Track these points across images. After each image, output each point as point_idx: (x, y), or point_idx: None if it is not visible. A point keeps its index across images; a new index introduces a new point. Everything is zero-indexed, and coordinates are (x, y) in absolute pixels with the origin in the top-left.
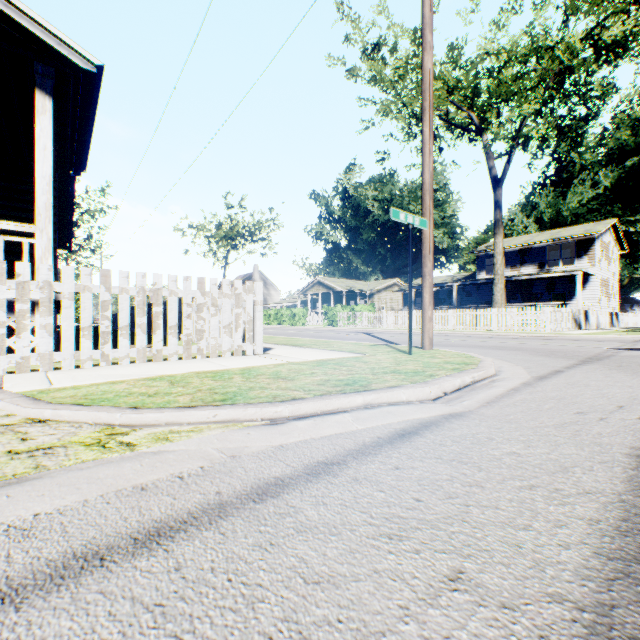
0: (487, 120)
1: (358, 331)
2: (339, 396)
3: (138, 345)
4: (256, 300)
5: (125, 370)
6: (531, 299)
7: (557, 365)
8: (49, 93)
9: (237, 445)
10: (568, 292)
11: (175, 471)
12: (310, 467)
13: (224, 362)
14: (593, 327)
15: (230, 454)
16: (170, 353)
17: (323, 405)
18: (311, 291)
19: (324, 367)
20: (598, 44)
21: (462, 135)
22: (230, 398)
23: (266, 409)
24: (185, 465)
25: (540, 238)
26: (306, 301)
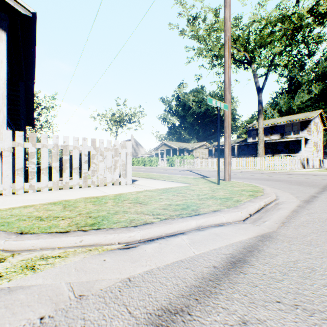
0: (254, 57)
1: (185, 169)
2: (178, 220)
3: (53, 179)
4: (127, 152)
5: (42, 196)
6: (276, 152)
7: (310, 191)
8: (4, 29)
9: (89, 278)
10: (296, 149)
11: (10, 326)
12: (153, 319)
13: (106, 190)
14: (311, 167)
15: (78, 293)
16: (74, 184)
17: (166, 229)
18: (160, 148)
19: (167, 194)
20: (316, 13)
21: (240, 65)
22: (98, 222)
23: (122, 234)
24: (26, 314)
25: (281, 120)
26: (158, 153)
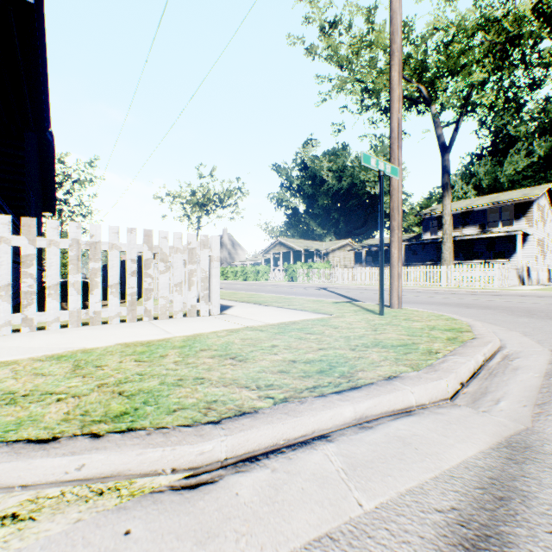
0: (435, 92)
1: (316, 286)
2: (314, 405)
3: (71, 307)
4: (212, 255)
5: (42, 339)
6: (472, 257)
7: None
8: None
9: None
10: (507, 251)
11: None
12: None
13: (170, 326)
14: (534, 283)
15: None
16: (111, 315)
17: (288, 428)
18: (273, 250)
19: (287, 335)
20: (547, 12)
21: (411, 107)
22: (133, 410)
23: (182, 449)
24: None
25: (481, 202)
26: (269, 259)
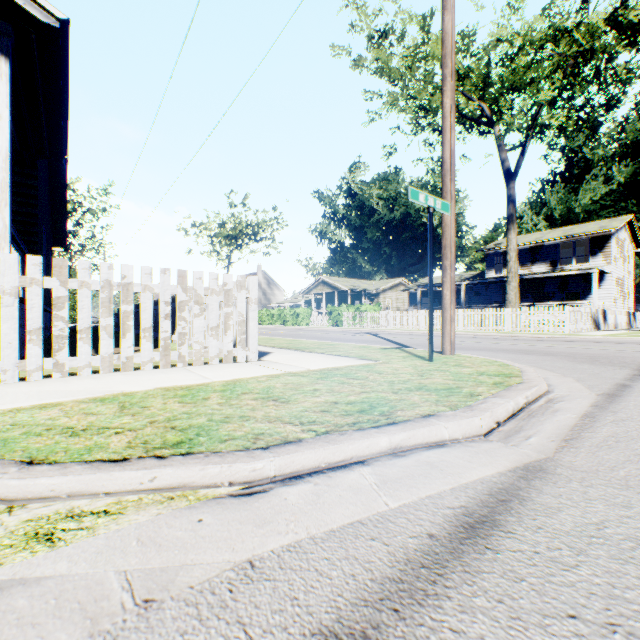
0: (499, 111)
1: (364, 332)
2: (353, 436)
3: (102, 351)
4: (249, 297)
5: (78, 384)
6: (543, 298)
7: (614, 376)
8: (5, 54)
9: (167, 560)
10: (582, 291)
11: None
12: None
13: (207, 372)
14: (611, 328)
15: (143, 595)
16: (143, 361)
17: (329, 453)
18: (315, 291)
19: (329, 380)
20: (623, 24)
21: (472, 128)
22: (189, 440)
23: (237, 466)
24: None
25: (552, 235)
26: (310, 301)
